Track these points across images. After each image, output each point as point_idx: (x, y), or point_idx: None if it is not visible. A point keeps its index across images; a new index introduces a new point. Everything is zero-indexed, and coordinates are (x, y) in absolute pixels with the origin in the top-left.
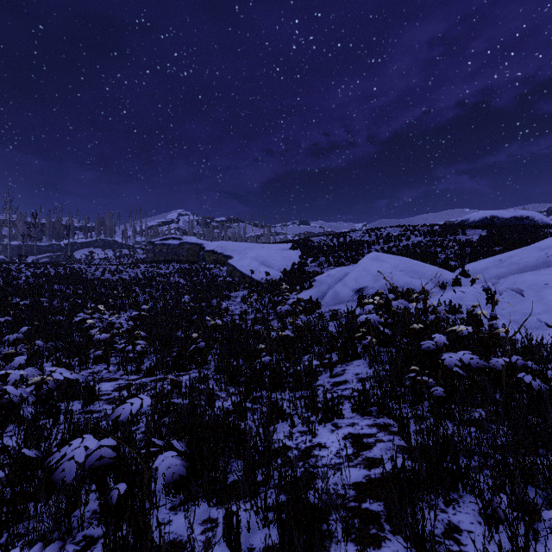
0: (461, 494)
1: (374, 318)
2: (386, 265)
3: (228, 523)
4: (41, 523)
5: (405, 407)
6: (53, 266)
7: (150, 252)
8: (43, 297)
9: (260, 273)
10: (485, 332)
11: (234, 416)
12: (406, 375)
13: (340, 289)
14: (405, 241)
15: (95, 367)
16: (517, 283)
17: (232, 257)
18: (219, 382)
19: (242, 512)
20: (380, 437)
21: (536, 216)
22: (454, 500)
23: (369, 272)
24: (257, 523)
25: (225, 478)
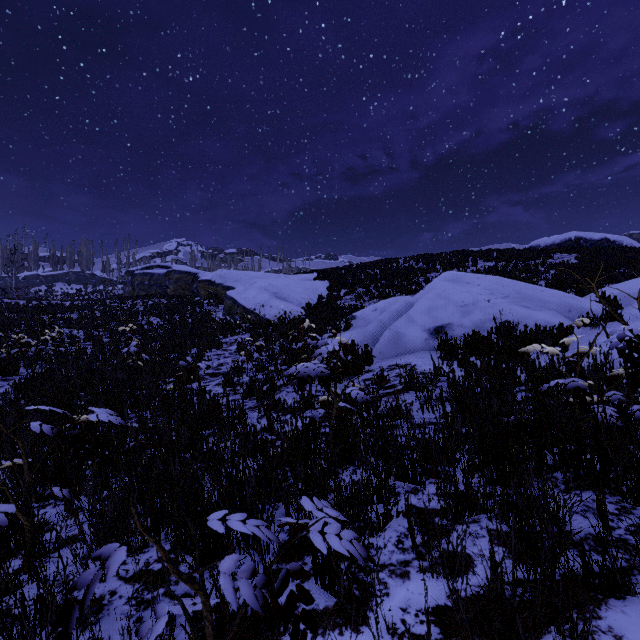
0: None
1: None
2: (477, 288)
3: None
4: None
5: None
6: None
7: (128, 285)
8: None
9: (271, 309)
10: None
11: None
12: None
13: (403, 328)
14: (472, 266)
15: None
16: None
17: (234, 288)
18: None
19: None
20: None
21: (624, 240)
22: None
23: (450, 299)
24: None
25: None
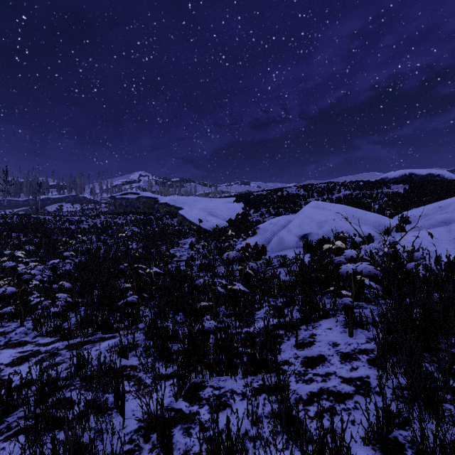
0: None
1: (368, 269)
2: (328, 212)
3: None
4: None
5: None
6: (20, 217)
7: (111, 205)
8: None
9: (207, 222)
10: None
11: None
12: None
13: (284, 235)
14: (337, 194)
15: (9, 325)
16: None
17: (182, 208)
18: (148, 353)
19: None
20: None
21: (445, 174)
22: None
23: (312, 219)
24: None
25: None
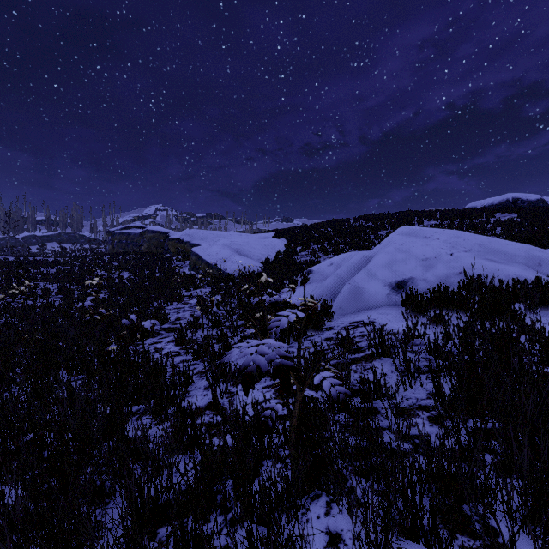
0: None
1: None
2: (437, 242)
3: None
4: None
5: None
6: None
7: (108, 243)
8: None
9: (232, 264)
10: None
11: None
12: None
13: (363, 283)
14: (418, 225)
15: None
16: None
17: (200, 246)
18: None
19: None
20: None
21: None
22: None
23: (410, 253)
24: None
25: None
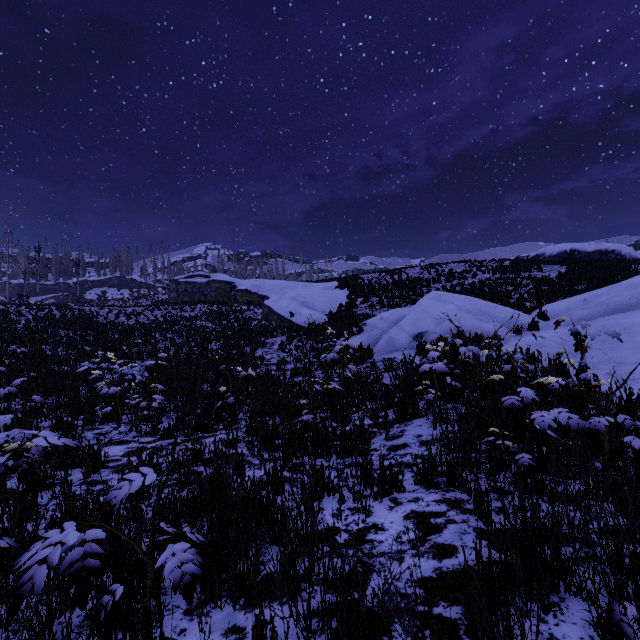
0: (562, 596)
1: (440, 368)
2: (450, 306)
3: (258, 637)
4: (14, 635)
5: (481, 478)
6: (59, 308)
7: (173, 291)
8: (46, 344)
9: (301, 316)
10: (572, 385)
11: (268, 490)
12: (482, 438)
13: (395, 334)
14: (471, 278)
15: (103, 427)
16: (608, 326)
17: (268, 297)
18: (251, 446)
19: (278, 618)
20: (452, 517)
21: (623, 249)
22: (555, 605)
23: (430, 314)
24: (297, 635)
25: (256, 570)
